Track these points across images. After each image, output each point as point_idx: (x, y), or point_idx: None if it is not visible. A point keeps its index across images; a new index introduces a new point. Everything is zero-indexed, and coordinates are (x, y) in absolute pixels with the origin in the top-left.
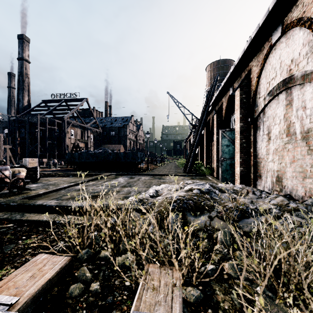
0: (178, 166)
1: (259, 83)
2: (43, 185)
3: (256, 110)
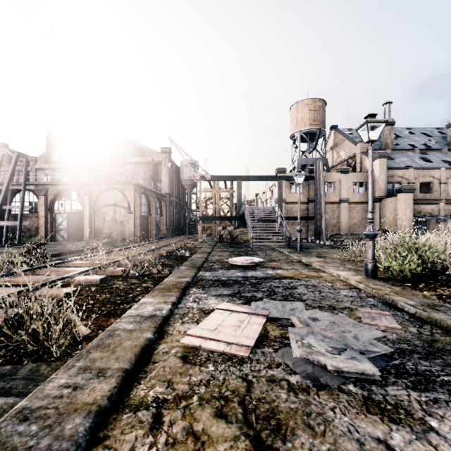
0: None
1: (99, 198)
2: None
3: (97, 208)
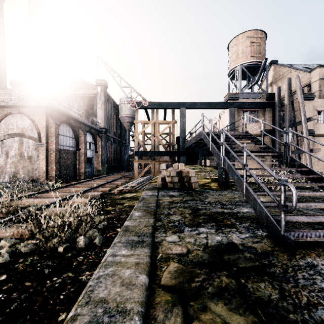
0: None
1: None
2: None
3: None
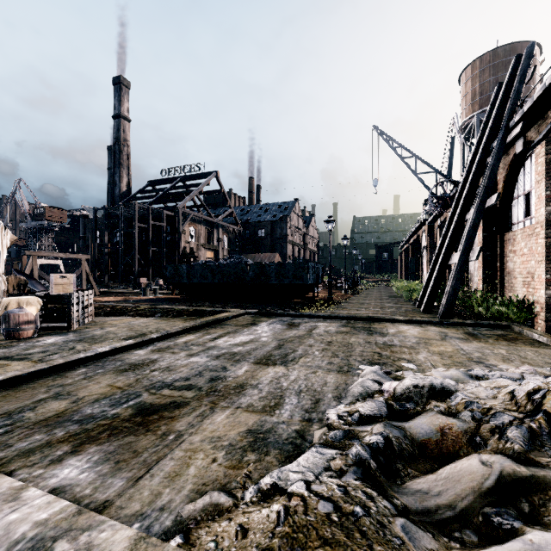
0: (398, 294)
1: None
2: (68, 341)
3: None
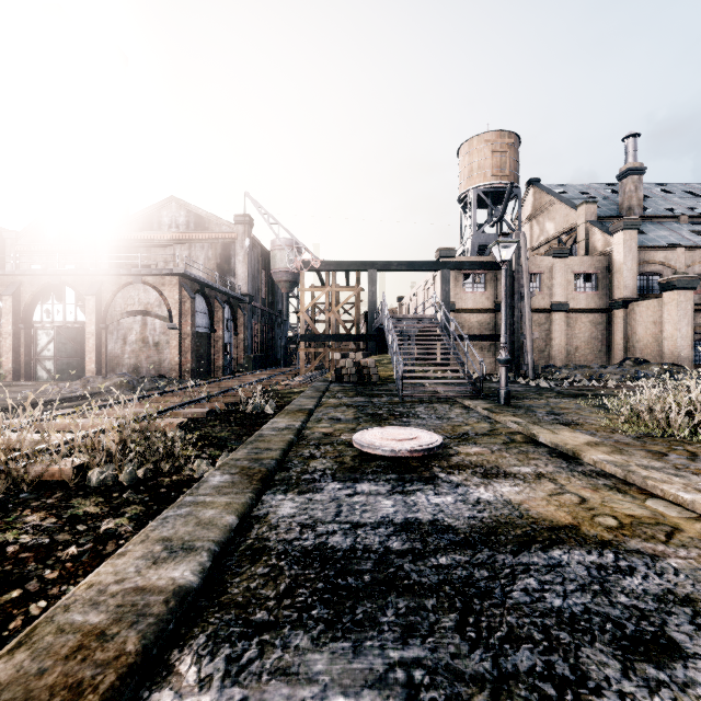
0: None
1: (115, 299)
2: None
3: (111, 319)
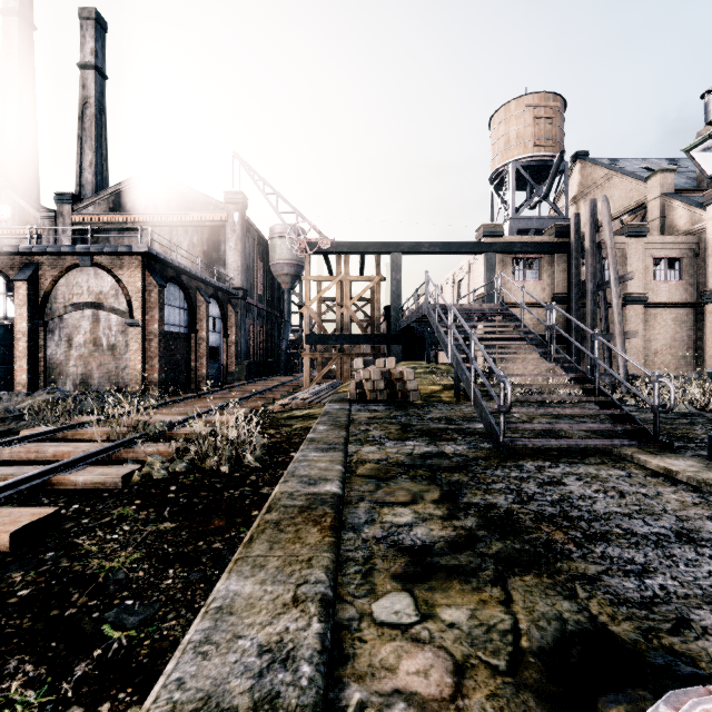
0: None
1: (56, 287)
2: None
3: (50, 313)
